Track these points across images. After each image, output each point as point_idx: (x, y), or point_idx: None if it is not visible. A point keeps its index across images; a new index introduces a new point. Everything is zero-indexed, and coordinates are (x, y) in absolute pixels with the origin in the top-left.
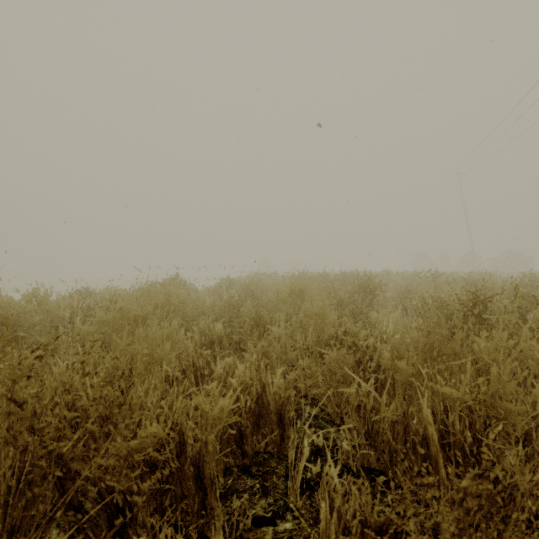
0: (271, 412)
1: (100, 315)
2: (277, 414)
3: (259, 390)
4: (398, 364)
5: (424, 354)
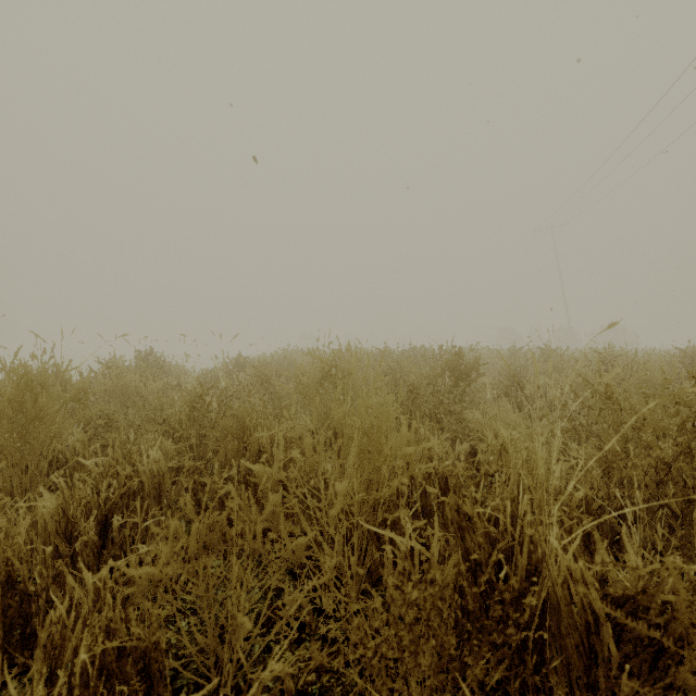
0: None
1: None
2: None
3: None
4: None
5: None
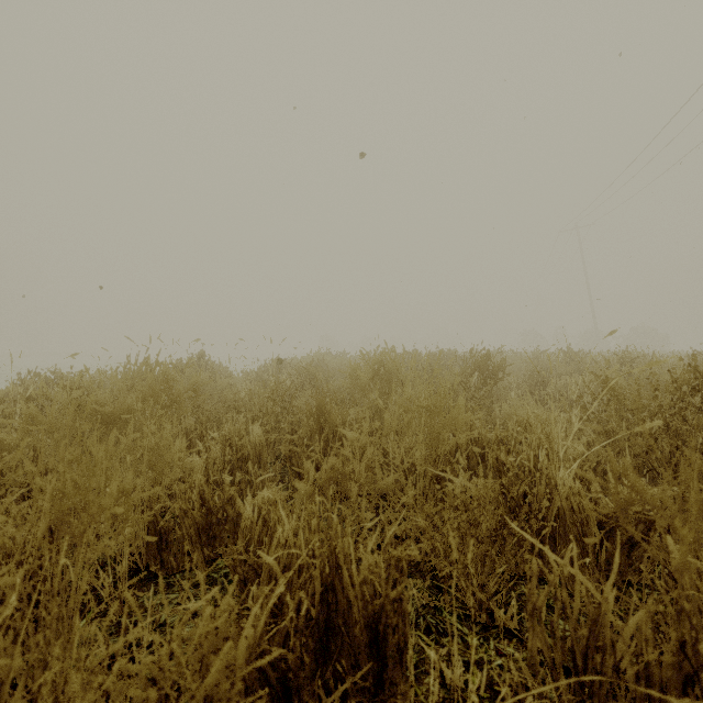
0: (355, 623)
1: (28, 413)
2: (368, 630)
3: (328, 572)
4: (679, 529)
5: (699, 496)
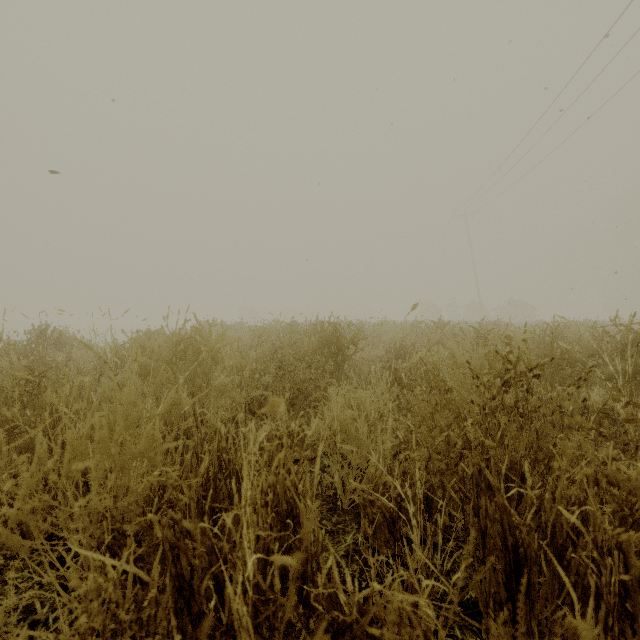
0: None
1: None
2: None
3: None
4: None
5: None
